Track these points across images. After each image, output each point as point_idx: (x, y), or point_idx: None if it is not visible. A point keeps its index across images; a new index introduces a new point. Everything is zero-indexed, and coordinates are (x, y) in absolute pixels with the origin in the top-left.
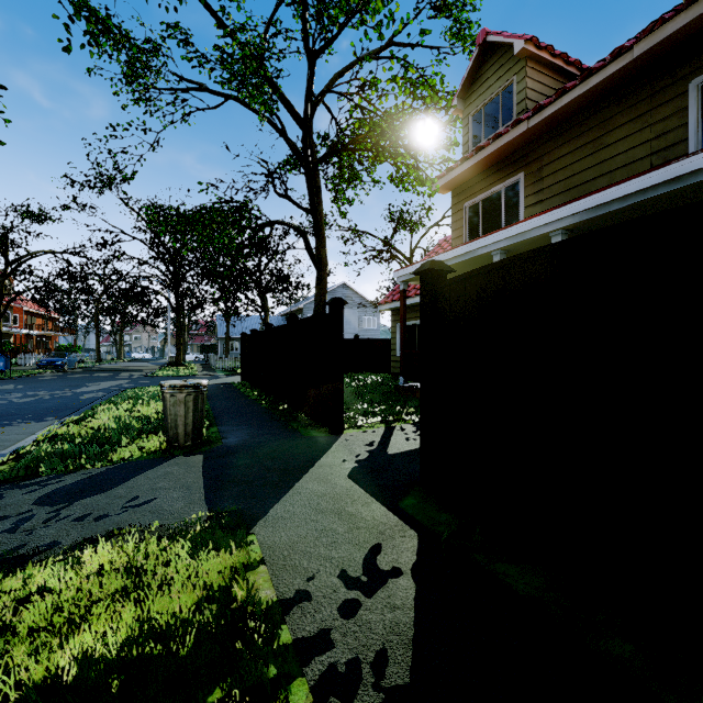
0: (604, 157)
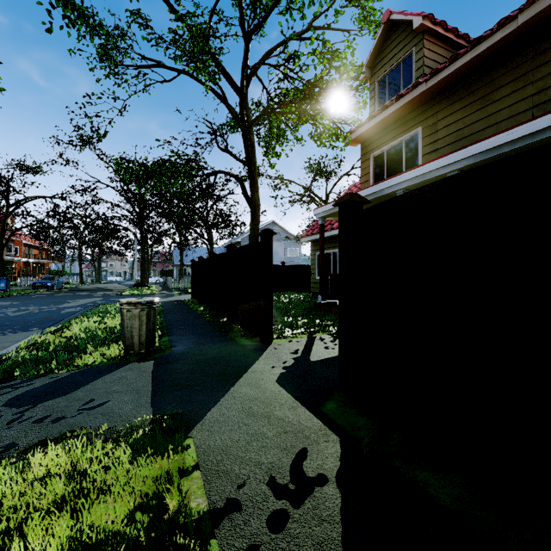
0: (491, 111)
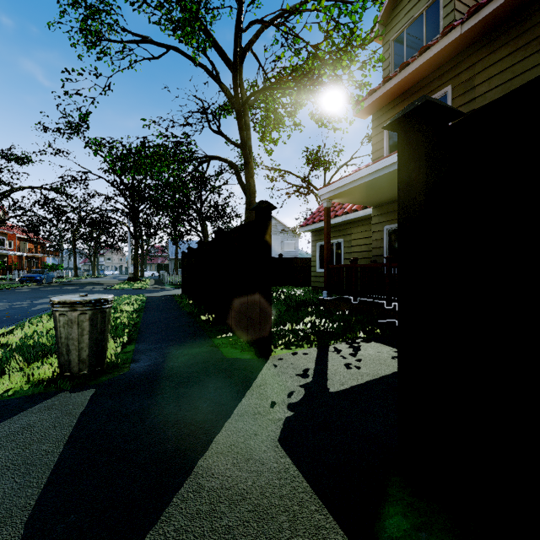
0: None
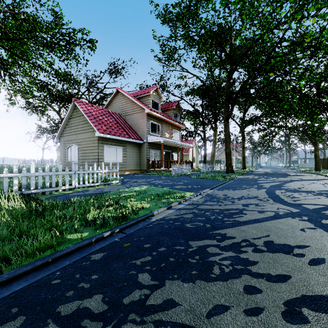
0: None
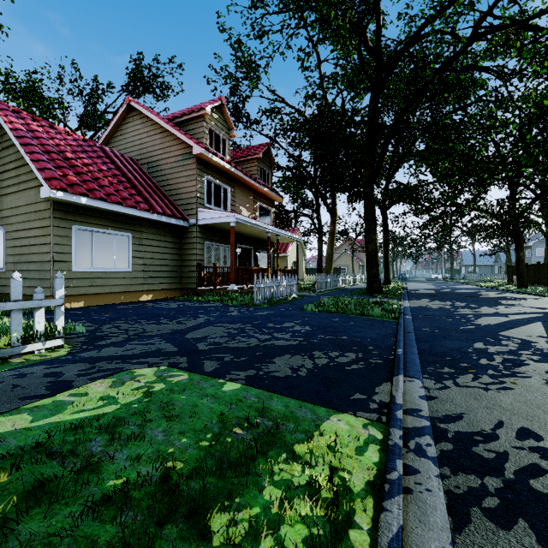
0: None
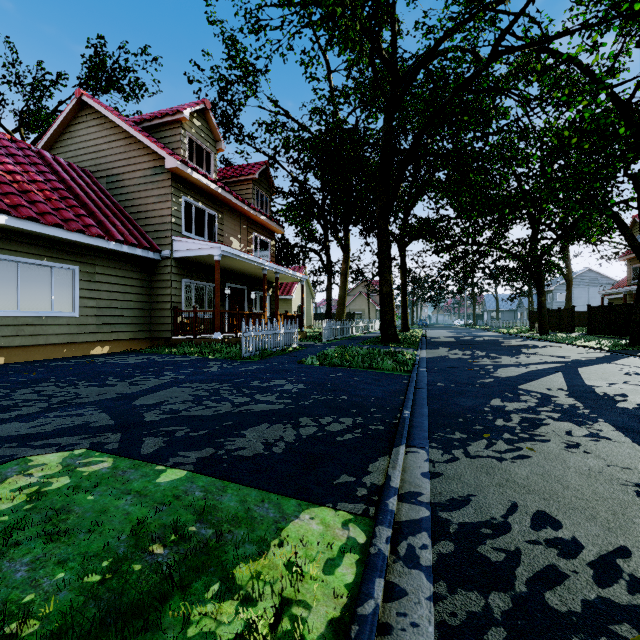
0: None
